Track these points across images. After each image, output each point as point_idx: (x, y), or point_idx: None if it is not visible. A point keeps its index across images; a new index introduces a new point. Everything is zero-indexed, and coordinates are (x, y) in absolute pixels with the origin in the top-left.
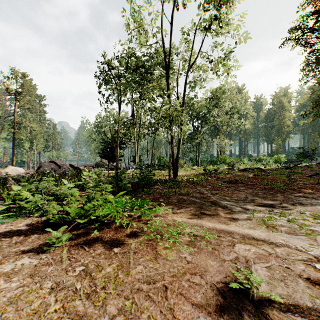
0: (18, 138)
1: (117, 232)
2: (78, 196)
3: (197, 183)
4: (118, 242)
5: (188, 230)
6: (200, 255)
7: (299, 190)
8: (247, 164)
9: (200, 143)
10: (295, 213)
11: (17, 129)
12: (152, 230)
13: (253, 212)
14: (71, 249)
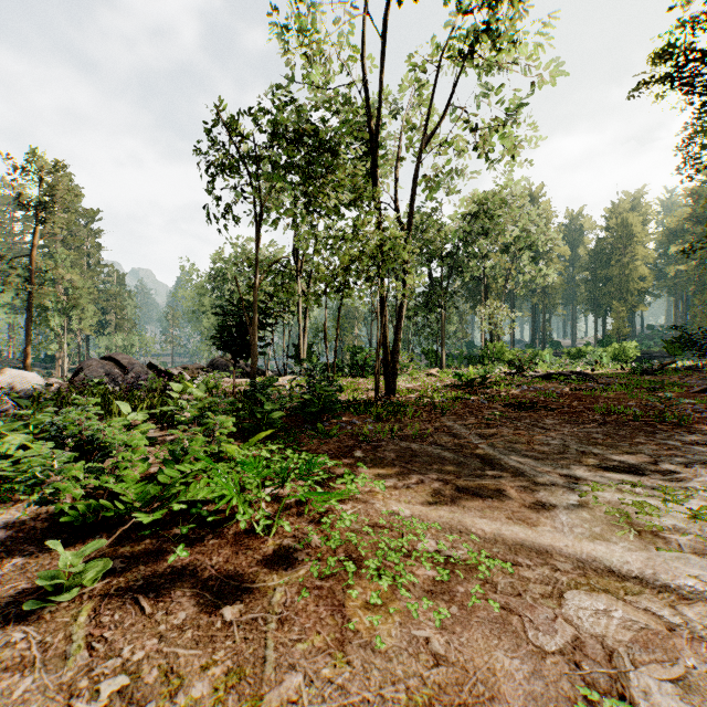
0: (39, 305)
1: (239, 549)
2: (143, 448)
3: (443, 410)
4: (239, 583)
5: (429, 543)
6: (469, 631)
7: (687, 426)
8: (551, 364)
9: (446, 317)
10: (701, 492)
11: (35, 284)
12: (334, 545)
13: (593, 488)
14: (104, 608)
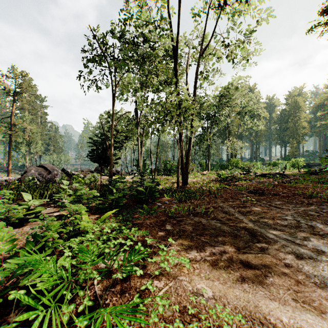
0: (15, 140)
1: None
2: (1, 237)
3: (216, 195)
4: None
5: None
6: None
7: None
8: (262, 169)
9: (210, 146)
10: None
11: (13, 131)
12: None
13: None
14: None
